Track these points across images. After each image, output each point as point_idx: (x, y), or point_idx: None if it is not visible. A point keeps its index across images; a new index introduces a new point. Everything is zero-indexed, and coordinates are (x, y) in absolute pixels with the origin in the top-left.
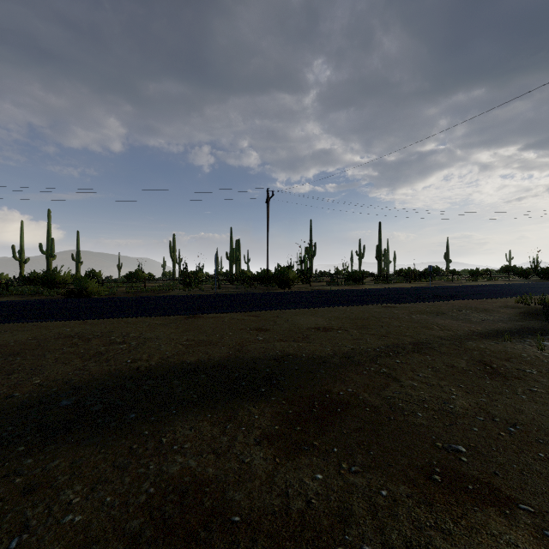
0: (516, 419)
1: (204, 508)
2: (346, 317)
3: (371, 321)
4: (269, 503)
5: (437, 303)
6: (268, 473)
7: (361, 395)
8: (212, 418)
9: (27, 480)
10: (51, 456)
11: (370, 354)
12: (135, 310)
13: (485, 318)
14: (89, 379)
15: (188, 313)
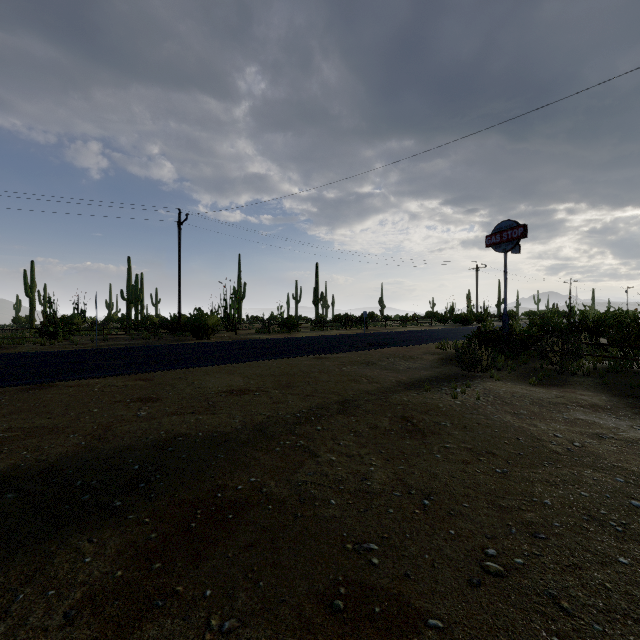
0: (431, 488)
1: None
2: (269, 374)
3: (298, 377)
4: None
5: (369, 351)
6: None
7: (266, 485)
8: None
9: None
10: None
11: (288, 422)
12: None
13: (410, 366)
14: None
15: (29, 382)
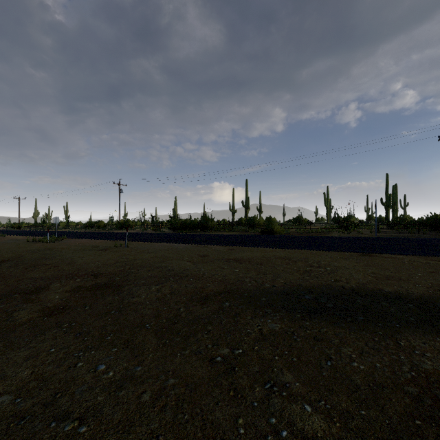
0: None
1: None
2: None
3: None
4: None
5: None
6: None
7: None
8: None
9: (313, 333)
10: (319, 325)
11: None
12: (314, 246)
13: None
14: (312, 286)
15: (361, 251)
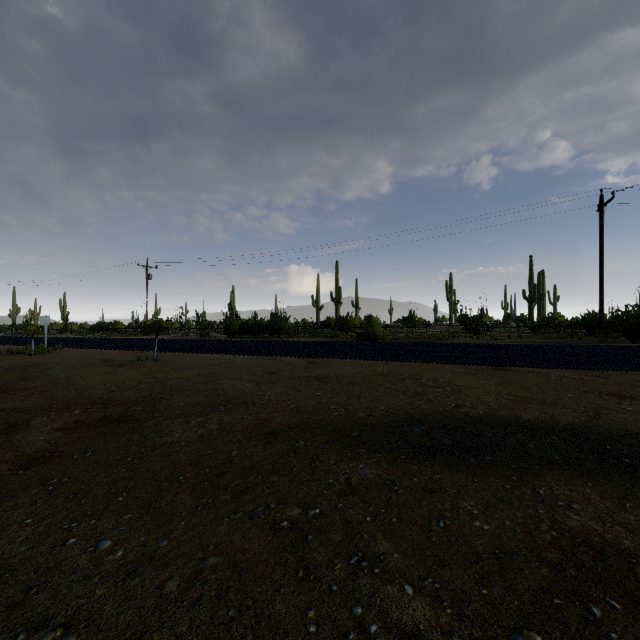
0: None
1: (639, 578)
2: None
3: None
4: None
5: None
6: None
7: None
8: (594, 487)
9: (422, 482)
10: (430, 470)
11: None
12: (430, 356)
13: None
14: (425, 415)
15: (494, 364)
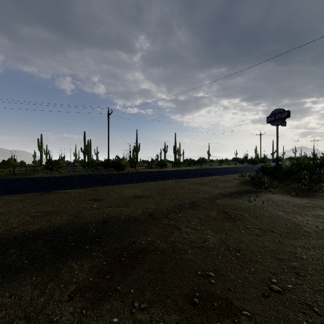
0: (240, 247)
1: None
2: (153, 188)
3: (168, 190)
4: None
5: (203, 178)
6: None
7: (156, 242)
8: (36, 280)
9: None
10: None
11: (164, 212)
12: None
13: (225, 186)
14: None
15: (43, 190)
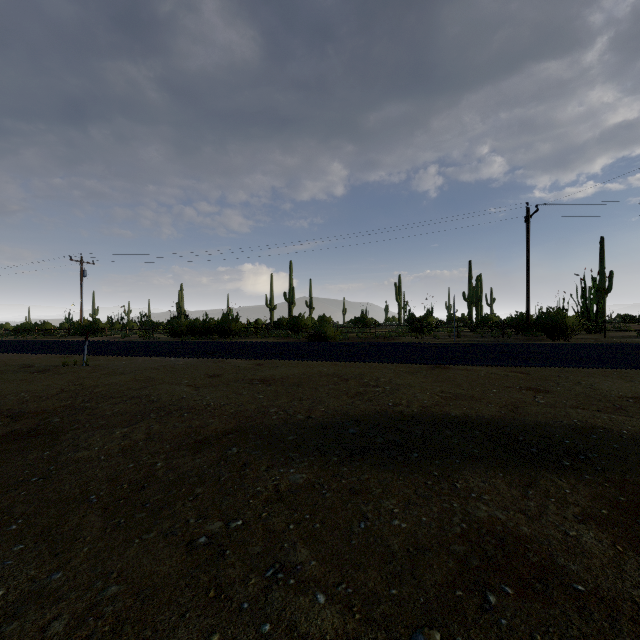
0: None
1: (531, 562)
2: None
3: None
4: (623, 589)
5: None
6: (610, 558)
7: None
8: (505, 478)
9: (350, 484)
10: (360, 470)
11: None
12: (376, 356)
13: None
14: (362, 414)
15: (432, 362)
